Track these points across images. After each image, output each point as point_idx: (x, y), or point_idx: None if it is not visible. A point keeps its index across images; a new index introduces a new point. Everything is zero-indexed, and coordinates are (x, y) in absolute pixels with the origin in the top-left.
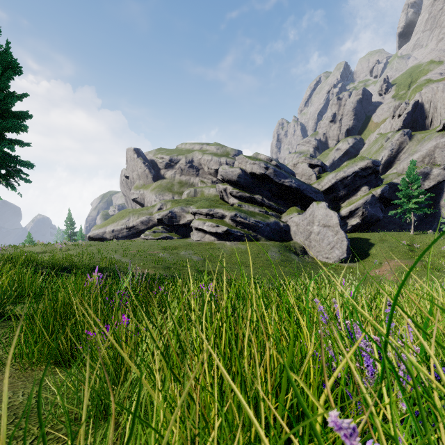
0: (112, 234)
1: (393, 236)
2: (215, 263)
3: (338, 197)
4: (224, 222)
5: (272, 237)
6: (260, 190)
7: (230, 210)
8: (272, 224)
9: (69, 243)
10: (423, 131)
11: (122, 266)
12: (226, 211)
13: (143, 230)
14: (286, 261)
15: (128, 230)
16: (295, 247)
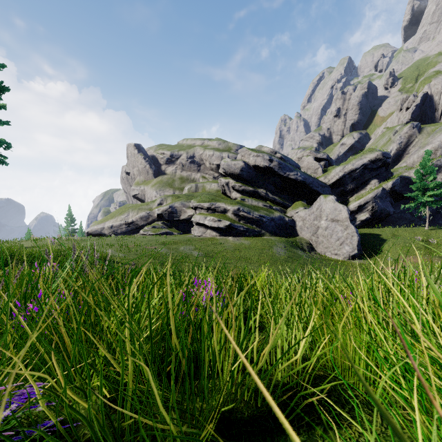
0: (111, 230)
1: (406, 232)
2: (217, 259)
3: (346, 191)
4: (226, 217)
5: (276, 232)
6: (264, 183)
7: (233, 204)
8: (277, 219)
9: (64, 238)
10: (433, 124)
11: (114, 261)
12: (228, 205)
13: (143, 226)
14: (293, 257)
15: (128, 226)
16: (302, 243)
